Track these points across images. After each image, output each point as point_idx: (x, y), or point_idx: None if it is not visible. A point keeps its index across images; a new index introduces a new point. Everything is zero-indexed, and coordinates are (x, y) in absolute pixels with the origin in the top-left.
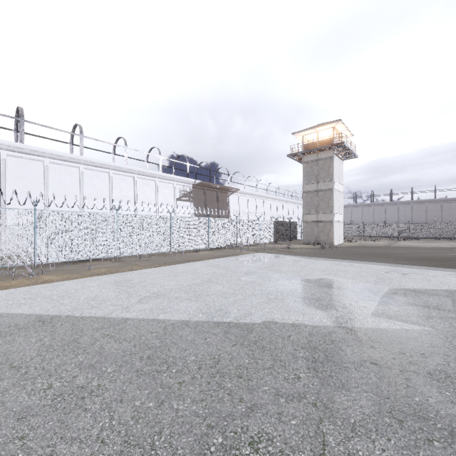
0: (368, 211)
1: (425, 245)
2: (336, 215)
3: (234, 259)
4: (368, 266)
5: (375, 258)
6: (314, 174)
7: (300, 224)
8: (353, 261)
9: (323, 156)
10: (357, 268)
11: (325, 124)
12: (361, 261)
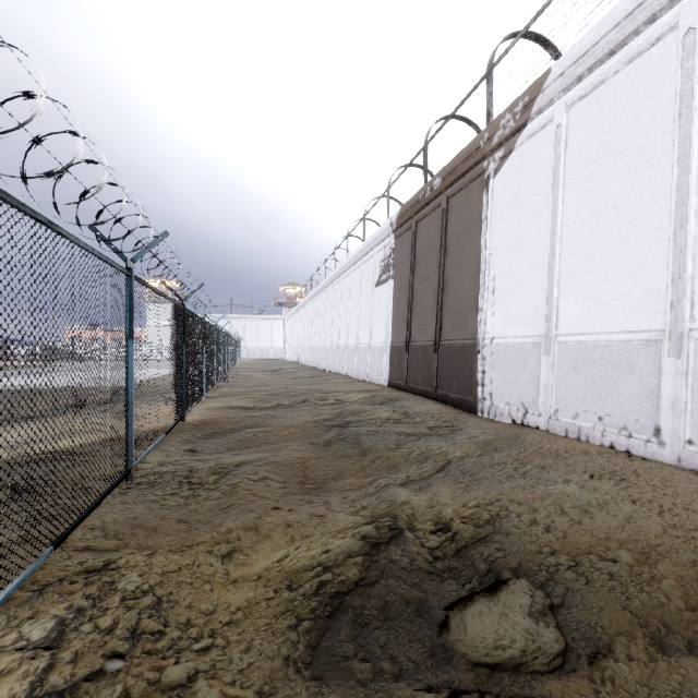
0: None
1: None
2: None
3: None
4: None
5: None
6: None
7: None
8: None
9: None
10: None
11: None
12: None
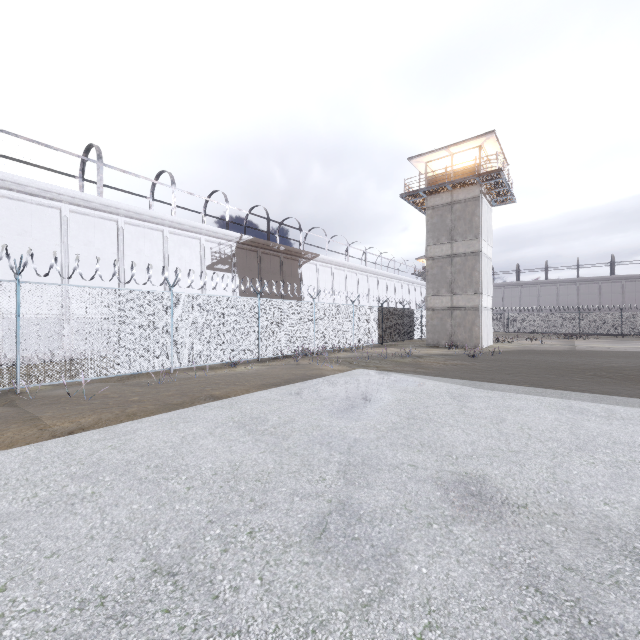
0: (511, 295)
1: (629, 348)
2: (484, 297)
3: (306, 393)
4: None
5: (604, 381)
6: (446, 228)
7: (419, 312)
8: (588, 395)
9: (462, 196)
10: None
11: (468, 139)
12: (612, 397)
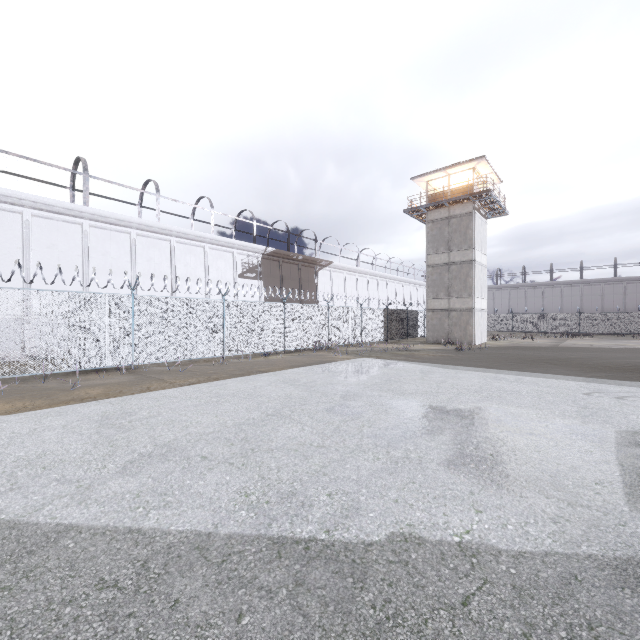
0: (517, 296)
1: (610, 345)
2: (477, 300)
3: (323, 370)
4: (548, 383)
5: (548, 366)
6: (444, 239)
7: (422, 313)
8: (517, 372)
9: (458, 212)
10: (531, 385)
11: (462, 163)
12: (532, 373)
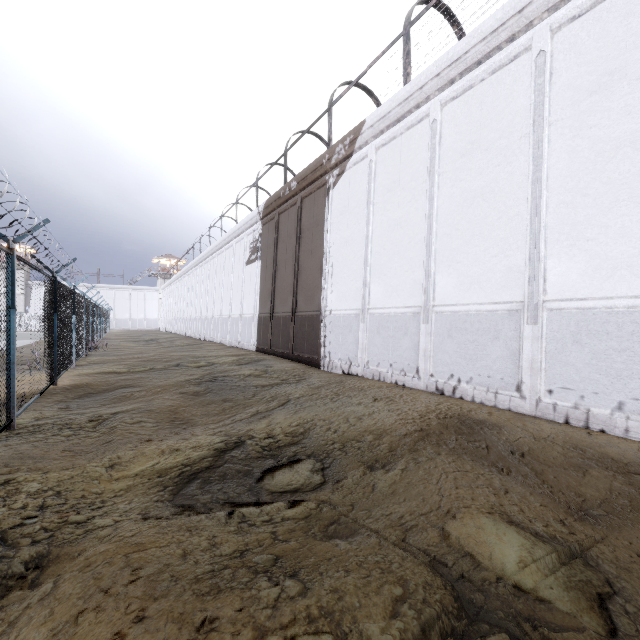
0: None
1: None
2: None
3: None
4: None
5: None
6: None
7: None
8: None
9: None
10: None
11: None
12: None
